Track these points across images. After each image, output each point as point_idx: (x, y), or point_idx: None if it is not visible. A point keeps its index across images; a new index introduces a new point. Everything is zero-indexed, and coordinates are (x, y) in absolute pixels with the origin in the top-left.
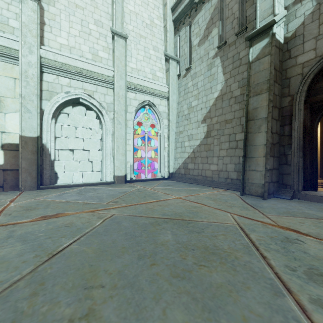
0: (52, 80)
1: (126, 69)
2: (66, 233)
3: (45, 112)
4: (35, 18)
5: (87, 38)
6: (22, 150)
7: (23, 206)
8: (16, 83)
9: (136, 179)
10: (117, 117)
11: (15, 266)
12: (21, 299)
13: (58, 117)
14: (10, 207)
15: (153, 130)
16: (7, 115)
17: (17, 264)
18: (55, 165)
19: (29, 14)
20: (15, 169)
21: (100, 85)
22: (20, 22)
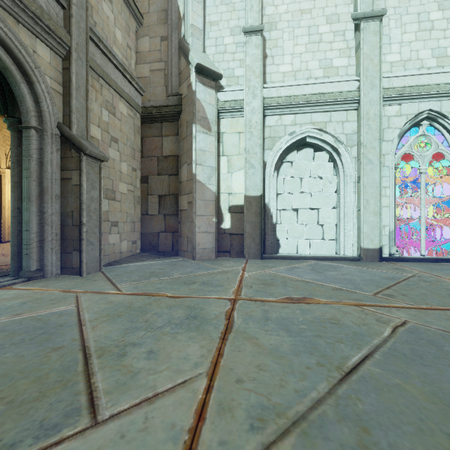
0: (274, 123)
1: (382, 68)
2: (341, 337)
3: (267, 164)
4: (258, 54)
5: (316, 49)
6: (246, 212)
7: (258, 278)
8: (240, 137)
9: (399, 256)
10: (365, 152)
11: (300, 371)
12: (348, 447)
13: (280, 169)
14: (246, 277)
15: (438, 165)
16: (233, 175)
17: (301, 369)
18: (276, 230)
19: (253, 53)
20: (240, 233)
21: (336, 110)
22: (245, 67)
